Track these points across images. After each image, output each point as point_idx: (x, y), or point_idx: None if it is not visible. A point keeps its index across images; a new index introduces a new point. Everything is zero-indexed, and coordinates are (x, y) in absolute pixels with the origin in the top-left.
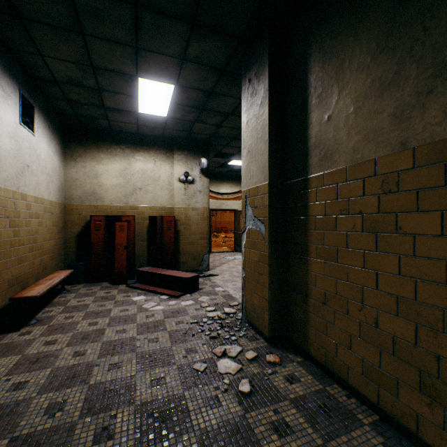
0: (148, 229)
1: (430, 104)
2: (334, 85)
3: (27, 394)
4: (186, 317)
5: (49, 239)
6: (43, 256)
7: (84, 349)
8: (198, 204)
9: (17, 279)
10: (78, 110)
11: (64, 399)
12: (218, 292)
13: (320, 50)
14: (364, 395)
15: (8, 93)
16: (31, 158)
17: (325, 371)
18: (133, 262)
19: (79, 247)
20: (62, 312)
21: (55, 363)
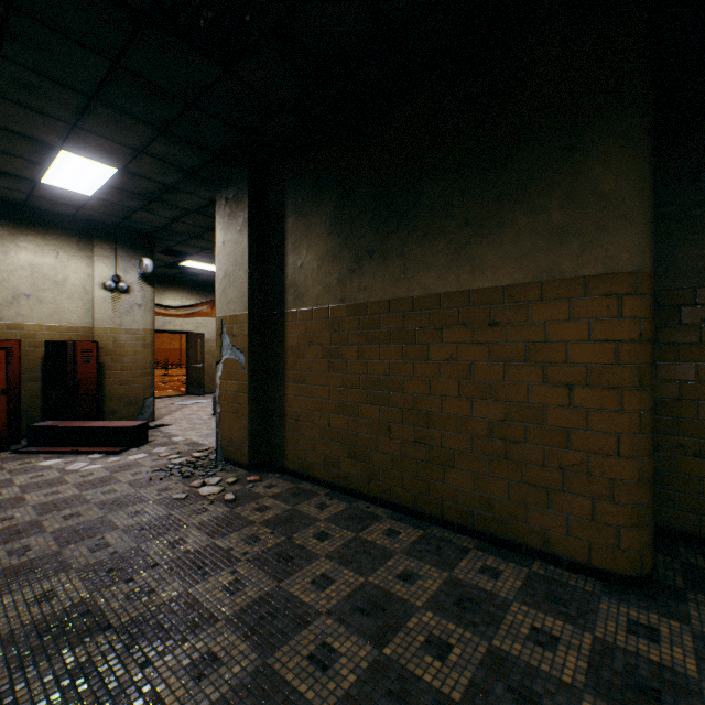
0: (44, 362)
1: (354, 279)
2: (305, 241)
3: None
4: (144, 468)
5: None
6: None
7: (7, 515)
8: (136, 324)
9: None
10: None
11: (25, 545)
12: (178, 441)
13: (295, 205)
14: (324, 480)
15: None
16: None
17: (298, 476)
18: (18, 415)
19: None
20: None
21: None
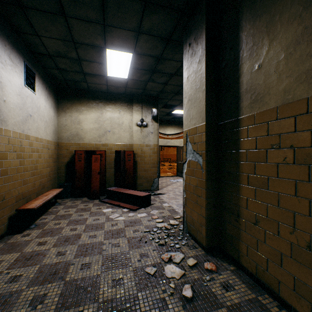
0: (115, 160)
1: None
2: (265, 38)
3: (19, 286)
4: (141, 226)
5: (46, 167)
6: (42, 179)
7: (64, 250)
8: (150, 142)
9: (22, 195)
10: (66, 75)
11: (45, 292)
12: (165, 207)
13: (251, 10)
14: (296, 309)
15: (16, 63)
16: (33, 110)
17: (255, 281)
18: (104, 183)
19: (68, 172)
20: (53, 219)
21: (43, 261)
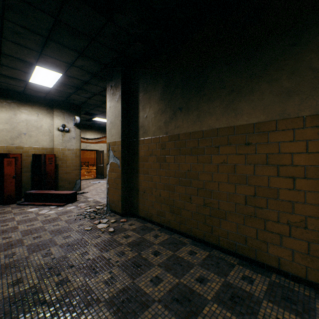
0: (32, 163)
1: (172, 122)
2: (148, 104)
3: None
4: (73, 213)
5: None
6: None
7: (8, 236)
8: (72, 146)
9: None
10: None
11: (13, 252)
12: (90, 200)
13: (143, 87)
14: (157, 222)
15: None
16: None
17: (145, 220)
18: (20, 187)
19: None
20: None
21: None
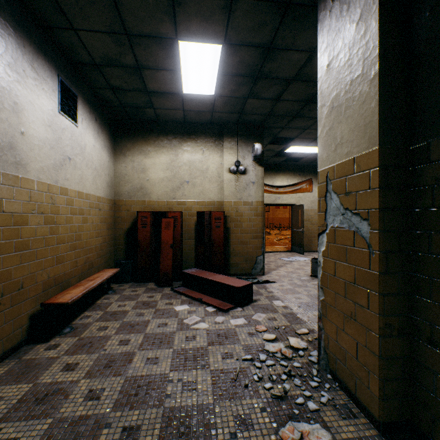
0: (195, 226)
1: None
2: None
3: None
4: (236, 347)
5: (96, 237)
6: (89, 254)
7: (101, 387)
8: (250, 197)
9: (54, 280)
10: (123, 99)
11: None
12: (277, 308)
13: None
14: None
15: (43, 76)
16: (73, 150)
17: None
18: (180, 262)
19: (128, 244)
20: (98, 319)
21: (61, 408)
